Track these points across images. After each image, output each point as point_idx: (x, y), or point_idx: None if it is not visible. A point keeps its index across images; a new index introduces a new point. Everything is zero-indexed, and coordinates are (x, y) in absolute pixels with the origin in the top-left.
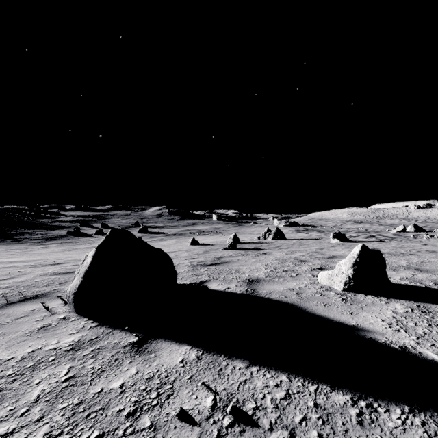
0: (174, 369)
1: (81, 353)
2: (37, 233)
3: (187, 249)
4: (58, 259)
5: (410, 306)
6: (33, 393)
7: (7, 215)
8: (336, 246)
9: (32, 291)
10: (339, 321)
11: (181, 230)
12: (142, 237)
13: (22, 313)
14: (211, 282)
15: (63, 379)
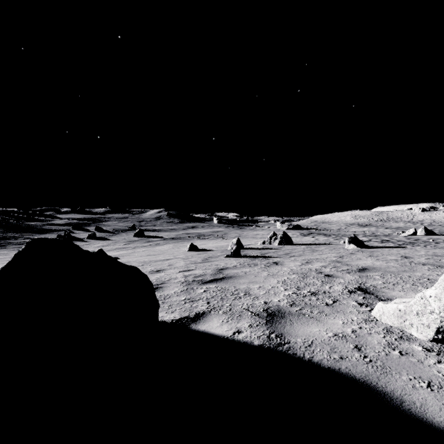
0: None
1: None
2: (24, 237)
3: (184, 256)
4: None
5: None
6: None
7: None
8: (356, 253)
9: None
10: None
11: (179, 233)
12: (137, 241)
13: None
14: (211, 317)
15: None
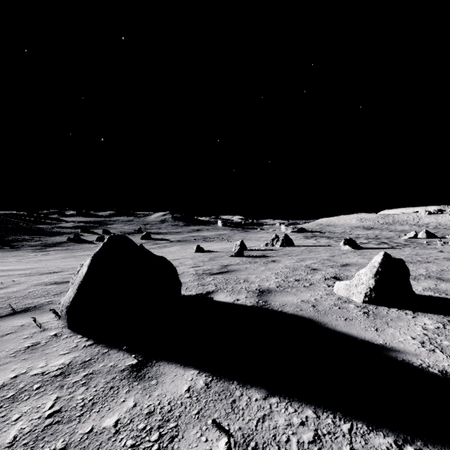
0: (179, 400)
1: (71, 379)
2: (36, 240)
3: (191, 256)
4: (56, 267)
5: (441, 321)
6: (9, 433)
7: (4, 221)
8: (348, 253)
9: (24, 303)
10: (364, 339)
11: (185, 236)
12: (144, 243)
13: (10, 329)
14: (219, 293)
15: (47, 414)
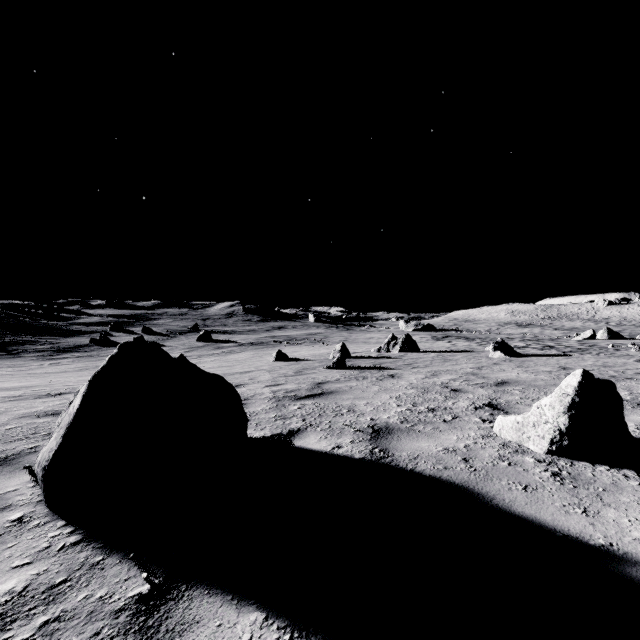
0: None
1: (12, 635)
2: (44, 342)
3: (269, 367)
4: (64, 385)
5: None
6: None
7: None
8: (501, 364)
9: None
10: (569, 533)
11: (261, 337)
12: (202, 347)
13: None
14: (308, 434)
15: None
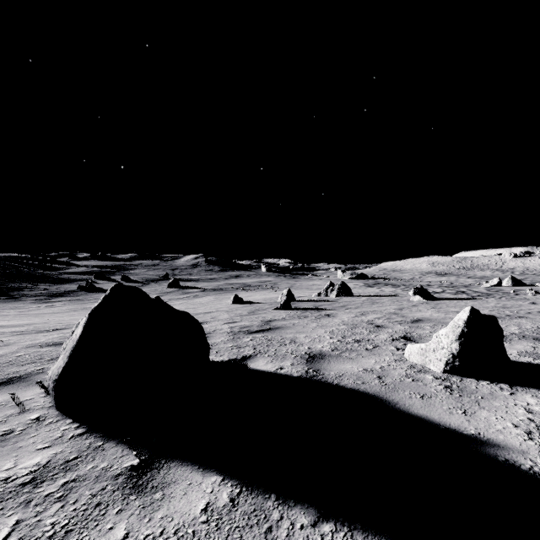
0: (191, 527)
1: (43, 490)
2: (40, 288)
3: (227, 309)
4: (59, 323)
5: None
6: None
7: (3, 266)
8: (419, 305)
9: (7, 372)
10: (450, 426)
11: (221, 284)
12: (171, 292)
13: None
14: (258, 359)
15: None
